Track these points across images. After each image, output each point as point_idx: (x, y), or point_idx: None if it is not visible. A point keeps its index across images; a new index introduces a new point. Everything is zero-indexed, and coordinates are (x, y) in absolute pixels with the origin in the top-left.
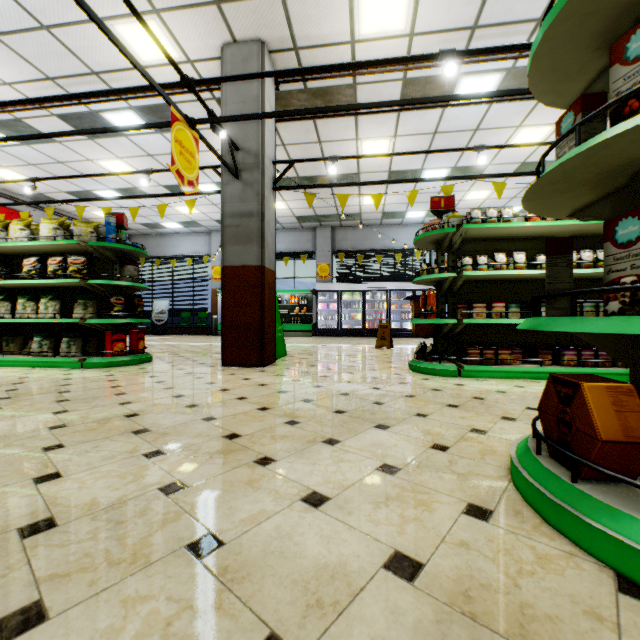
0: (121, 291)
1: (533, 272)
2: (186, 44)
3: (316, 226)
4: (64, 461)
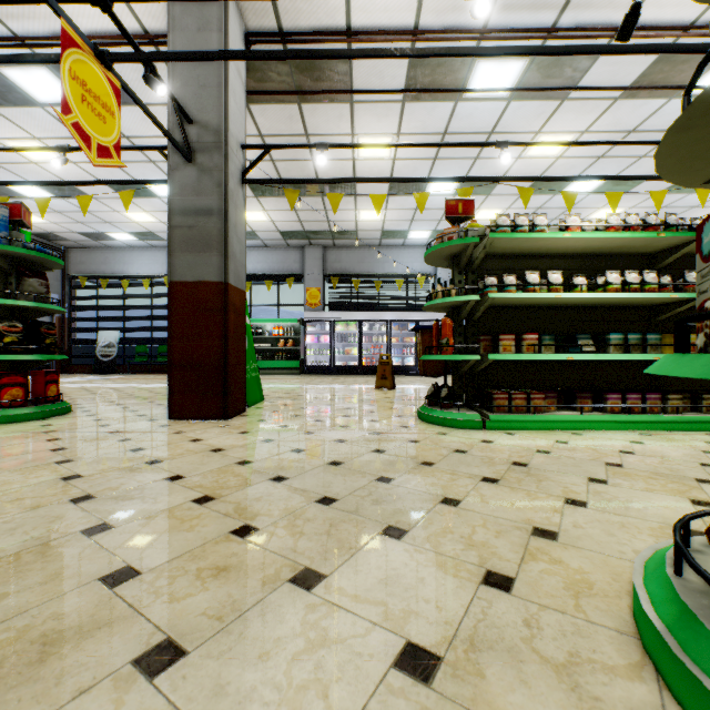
0: (19, 314)
1: (573, 296)
2: None
3: (305, 244)
4: None
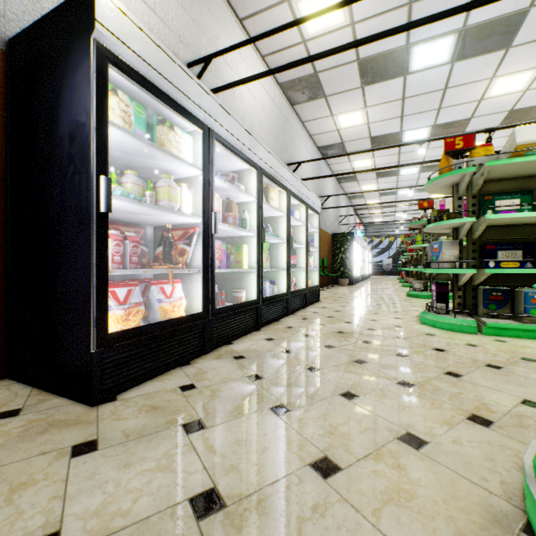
0: None
1: None
2: None
3: None
4: None
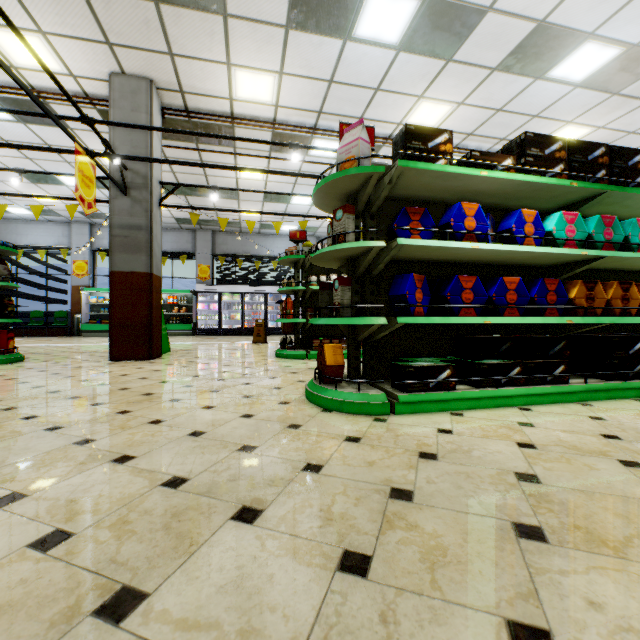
0: None
1: None
2: (71, 62)
3: (196, 228)
4: (31, 412)
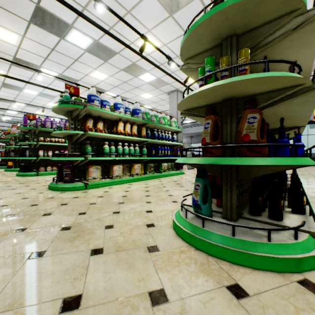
0: None
1: None
2: None
3: None
4: None
